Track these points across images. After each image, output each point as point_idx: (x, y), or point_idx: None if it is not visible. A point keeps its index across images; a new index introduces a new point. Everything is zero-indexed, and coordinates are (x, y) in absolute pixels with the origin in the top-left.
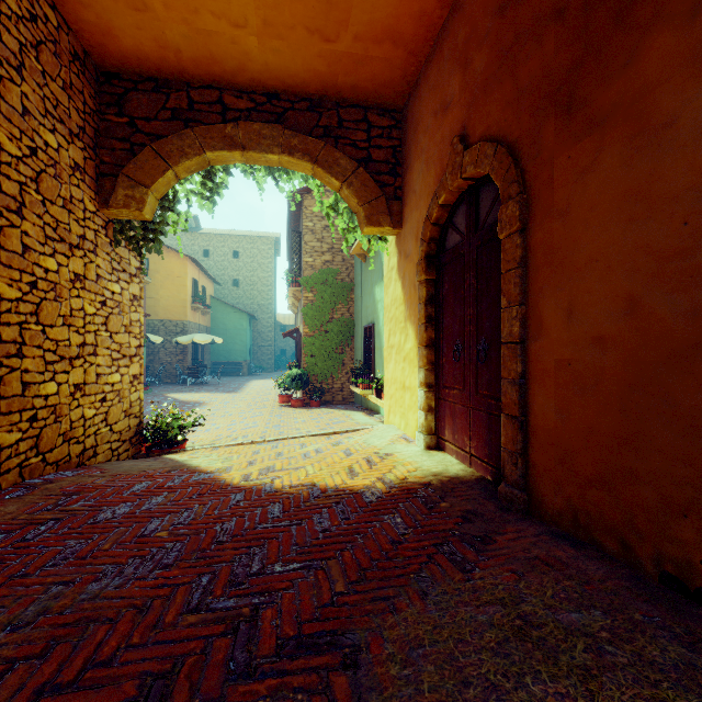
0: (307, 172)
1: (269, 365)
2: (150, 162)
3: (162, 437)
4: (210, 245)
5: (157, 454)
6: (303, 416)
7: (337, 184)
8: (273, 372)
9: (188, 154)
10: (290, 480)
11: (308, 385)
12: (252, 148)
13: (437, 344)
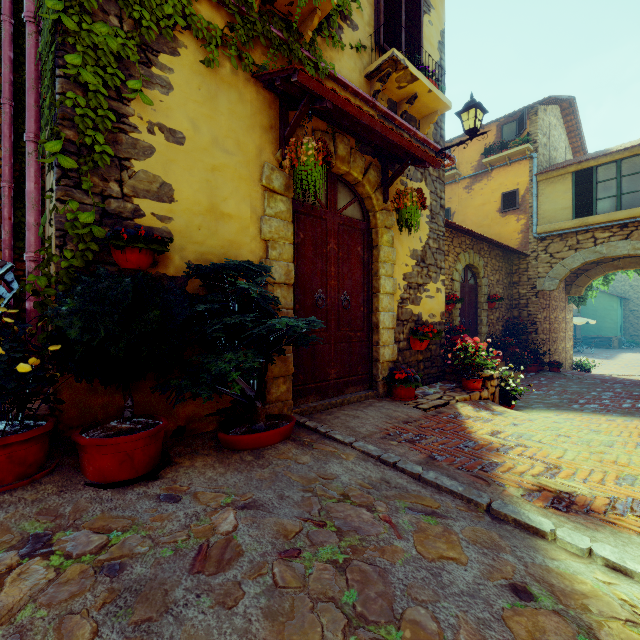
0: None
1: None
2: (583, 279)
3: (582, 368)
4: None
5: None
6: None
7: None
8: None
9: (598, 274)
10: None
11: None
12: (626, 268)
13: None
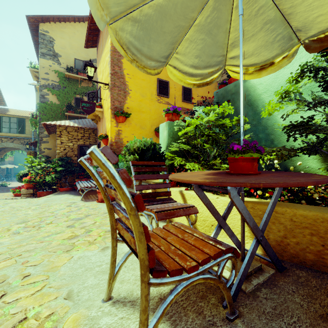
0: None
1: None
2: (3, 152)
3: (4, 185)
4: None
5: (3, 188)
6: None
7: None
8: None
9: (8, 150)
10: None
11: None
12: (18, 149)
13: None
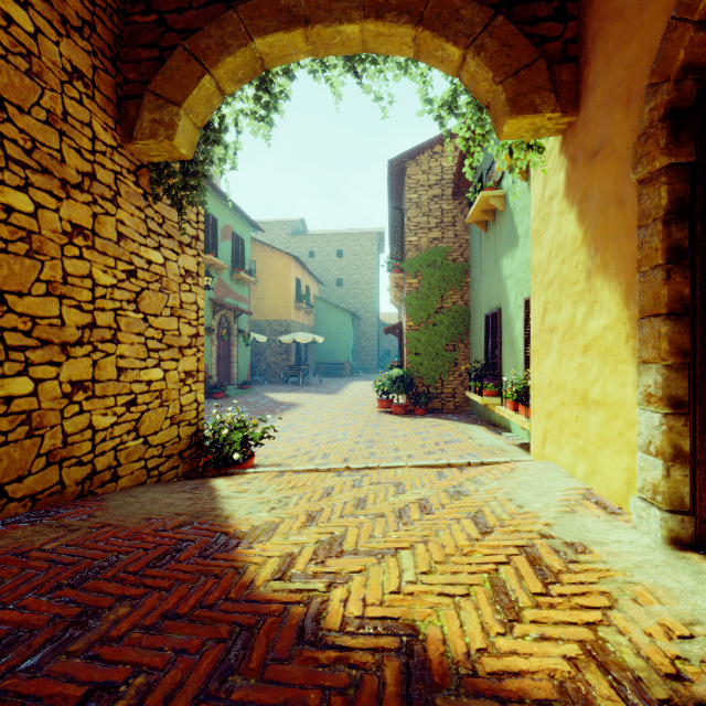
0: (406, 52)
1: (372, 366)
2: (182, 69)
3: (218, 452)
4: (315, 246)
5: (212, 474)
6: (404, 427)
7: (455, 57)
8: (376, 373)
9: (229, 47)
10: (361, 599)
11: (412, 389)
12: (320, 19)
13: (697, 310)
